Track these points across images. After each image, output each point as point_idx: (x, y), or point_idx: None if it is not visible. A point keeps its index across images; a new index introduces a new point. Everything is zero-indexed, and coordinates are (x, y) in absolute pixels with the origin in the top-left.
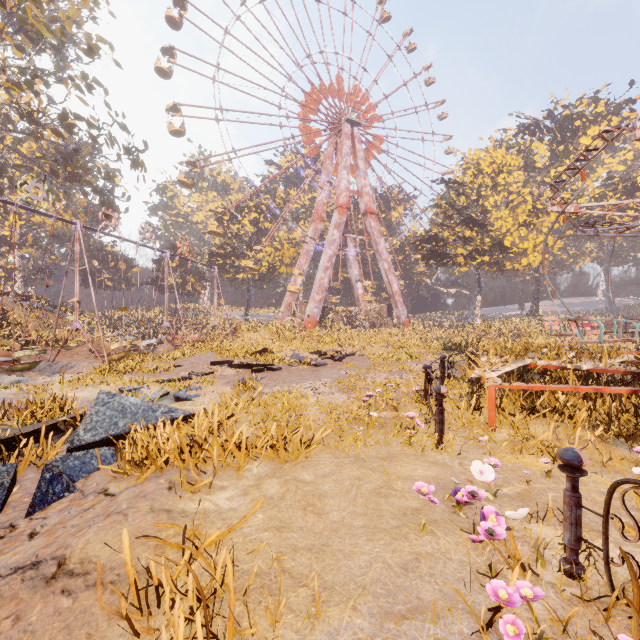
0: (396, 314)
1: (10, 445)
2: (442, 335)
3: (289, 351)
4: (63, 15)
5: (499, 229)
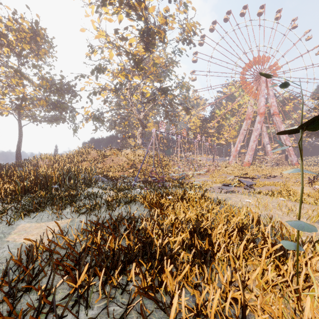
0: (290, 159)
1: (240, 183)
2: (318, 170)
3: (253, 174)
4: (183, 82)
5: None
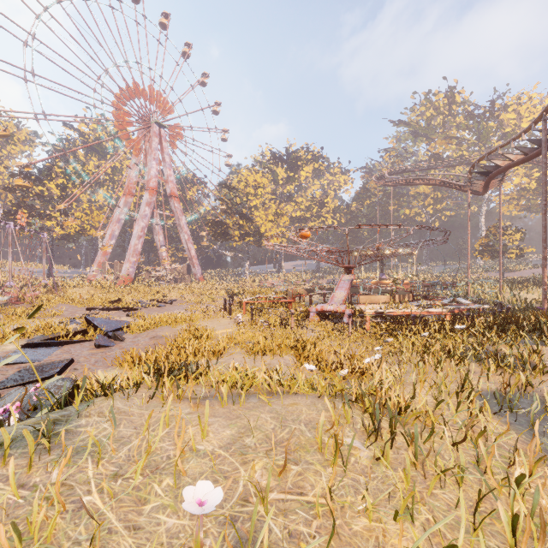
0: (194, 272)
1: (87, 331)
2: (226, 287)
3: (134, 300)
4: None
5: (258, 221)
